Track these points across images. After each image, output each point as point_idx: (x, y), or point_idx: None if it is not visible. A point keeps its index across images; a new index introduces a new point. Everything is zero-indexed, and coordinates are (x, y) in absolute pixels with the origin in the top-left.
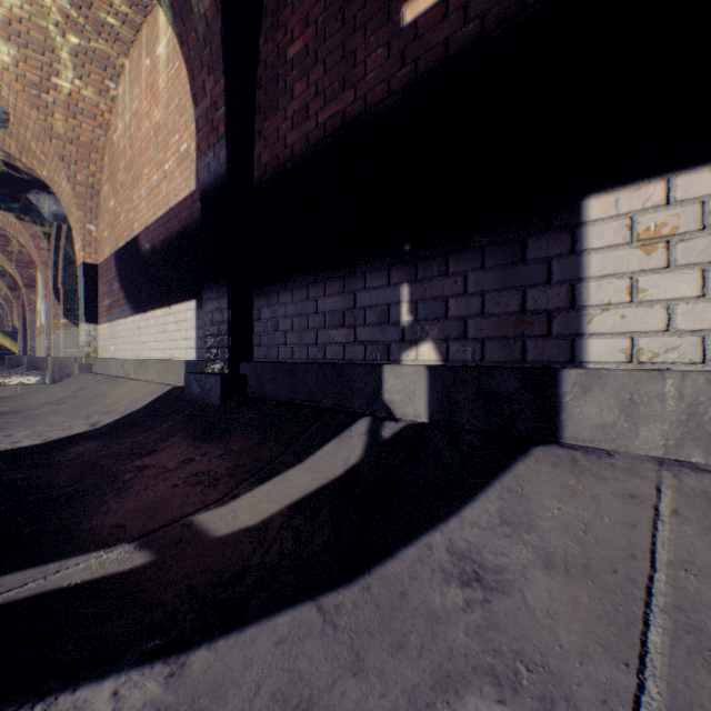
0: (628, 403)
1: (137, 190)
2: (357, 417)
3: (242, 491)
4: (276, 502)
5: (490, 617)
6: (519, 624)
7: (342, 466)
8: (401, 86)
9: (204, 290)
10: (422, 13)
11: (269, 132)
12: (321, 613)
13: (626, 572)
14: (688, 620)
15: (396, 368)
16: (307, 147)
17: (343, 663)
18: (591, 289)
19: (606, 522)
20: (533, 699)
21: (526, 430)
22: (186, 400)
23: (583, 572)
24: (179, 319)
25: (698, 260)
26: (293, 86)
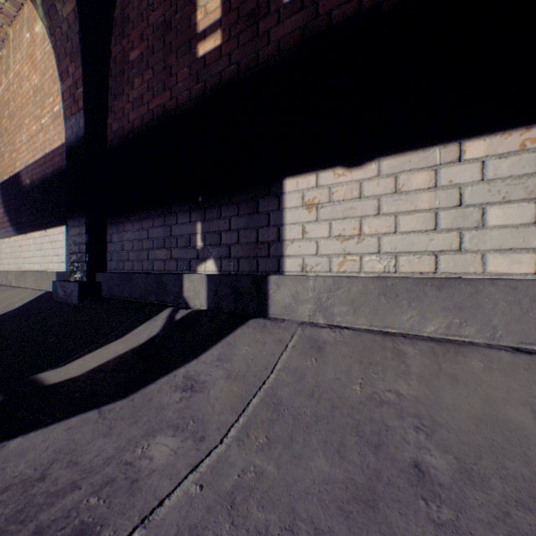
0: (295, 294)
1: (19, 135)
2: (165, 307)
3: (77, 357)
4: (97, 362)
5: (189, 403)
6: (200, 404)
7: (146, 337)
8: (197, 95)
9: (69, 219)
10: (208, 52)
11: (118, 109)
12: (100, 414)
13: (260, 376)
14: (272, 392)
15: (190, 276)
16: (142, 124)
17: (101, 433)
18: (287, 230)
19: (263, 354)
20: (189, 433)
21: (253, 311)
22: (53, 301)
23: (242, 378)
24: (53, 240)
25: (328, 218)
26: (134, 80)
